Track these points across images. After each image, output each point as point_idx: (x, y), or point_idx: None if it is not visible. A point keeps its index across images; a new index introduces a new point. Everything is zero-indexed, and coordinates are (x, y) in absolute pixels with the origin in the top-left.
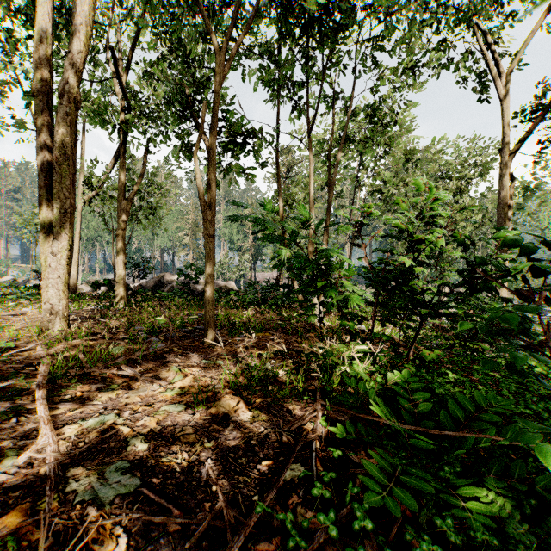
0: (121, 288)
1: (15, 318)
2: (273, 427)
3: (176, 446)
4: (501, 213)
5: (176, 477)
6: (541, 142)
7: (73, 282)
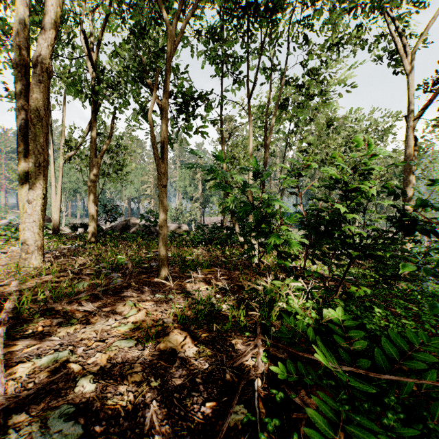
0: (93, 230)
1: (2, 255)
2: (217, 363)
3: (123, 386)
4: (406, 168)
5: (120, 423)
6: None
7: (56, 225)
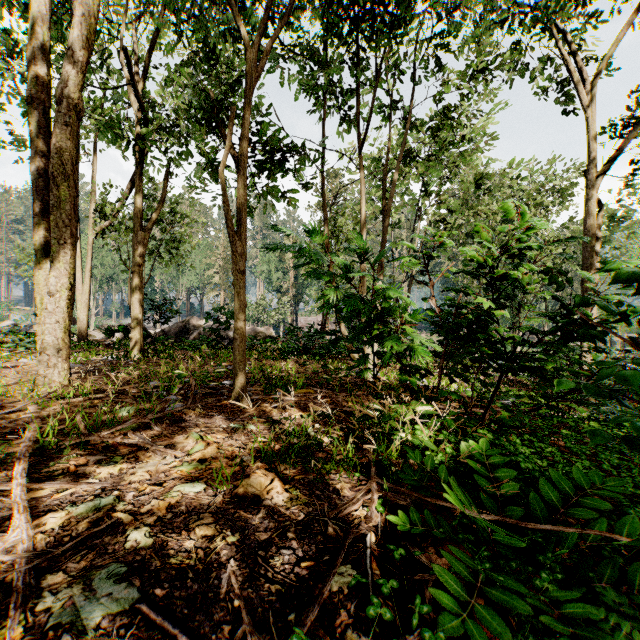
0: (137, 335)
1: (9, 371)
2: (316, 513)
3: (189, 541)
4: (588, 245)
5: (188, 586)
6: (635, 162)
7: (83, 328)
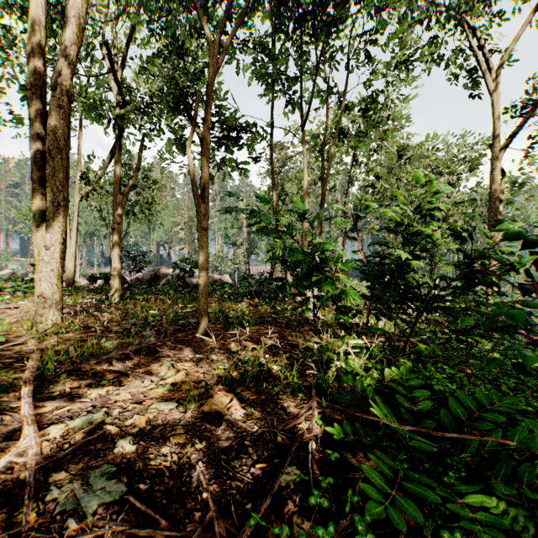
0: (117, 282)
1: (10, 311)
2: (267, 426)
3: (165, 447)
4: (493, 207)
5: (165, 482)
6: (532, 137)
7: (70, 276)
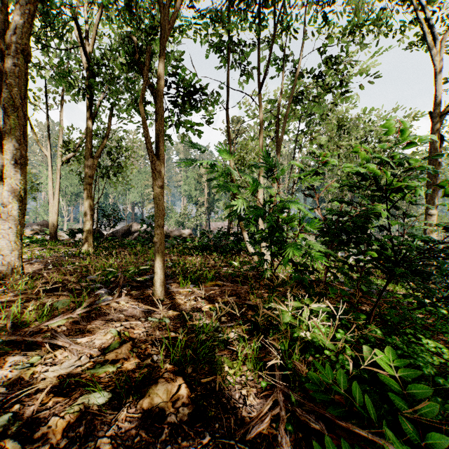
0: (88, 237)
1: None
2: (222, 433)
3: None
4: None
5: None
6: None
7: (53, 231)
